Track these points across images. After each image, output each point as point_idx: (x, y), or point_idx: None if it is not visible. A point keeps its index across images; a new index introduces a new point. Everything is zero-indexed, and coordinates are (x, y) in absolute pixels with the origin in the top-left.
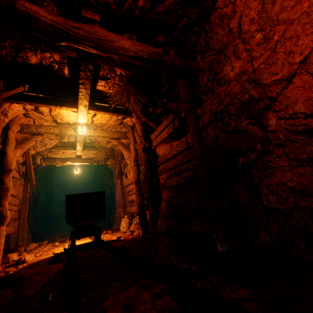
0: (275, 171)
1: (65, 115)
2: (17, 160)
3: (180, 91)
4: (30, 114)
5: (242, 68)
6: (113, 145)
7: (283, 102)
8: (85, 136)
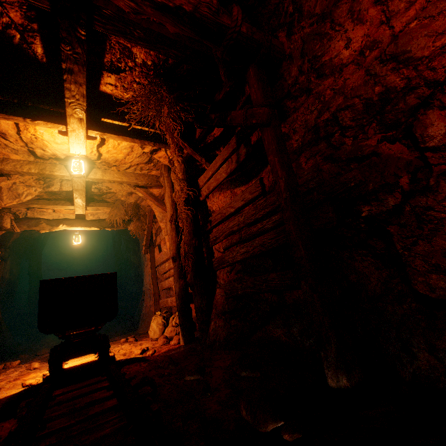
0: (441, 227)
1: (48, 141)
2: None
3: (251, 90)
4: None
5: (369, 38)
6: (138, 199)
7: None
8: (83, 177)
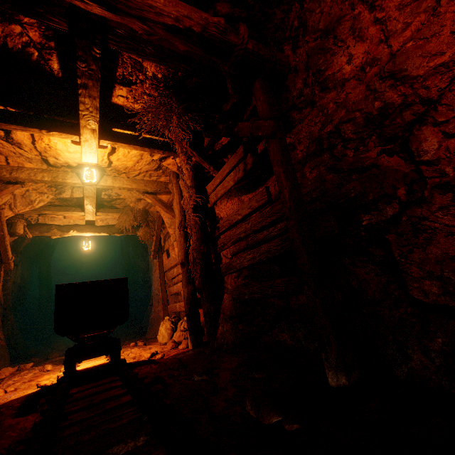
0: (435, 236)
1: (61, 150)
2: None
3: (257, 103)
4: None
5: (369, 55)
6: (147, 205)
7: (454, 105)
8: (95, 185)
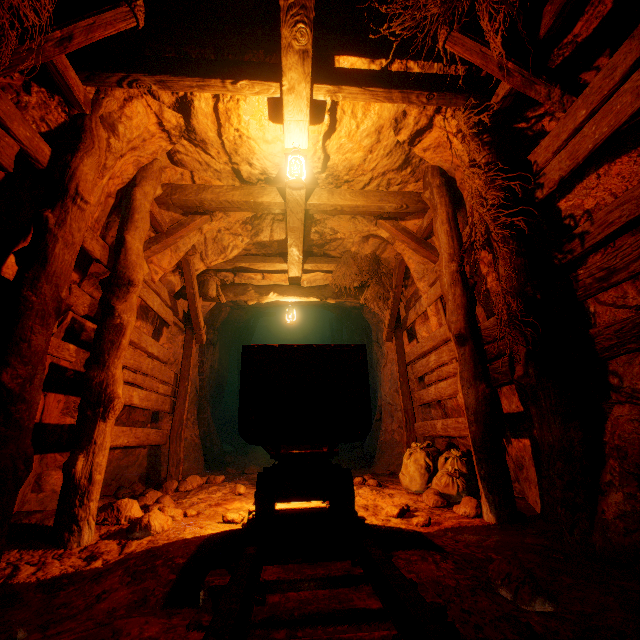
0: None
1: (255, 139)
2: (170, 283)
3: None
4: (181, 154)
5: None
6: (378, 247)
7: None
8: (304, 184)
